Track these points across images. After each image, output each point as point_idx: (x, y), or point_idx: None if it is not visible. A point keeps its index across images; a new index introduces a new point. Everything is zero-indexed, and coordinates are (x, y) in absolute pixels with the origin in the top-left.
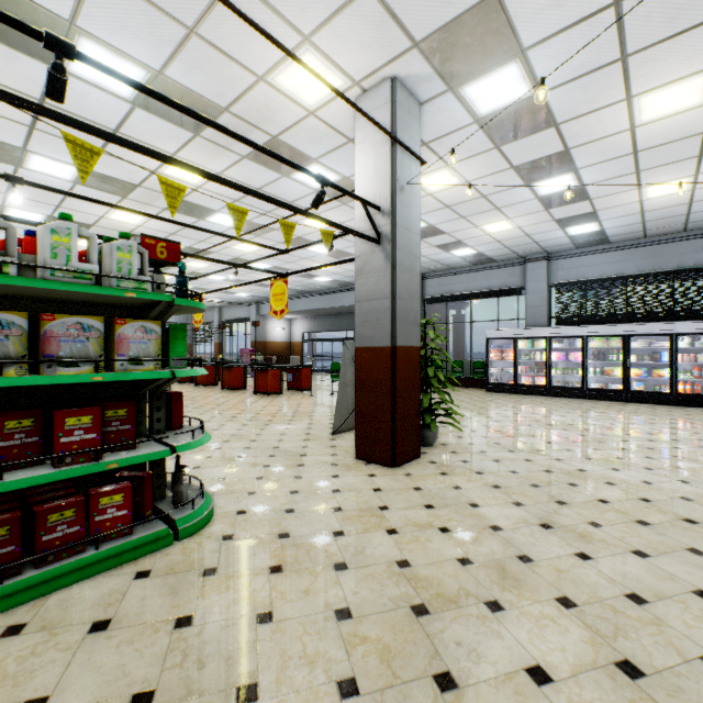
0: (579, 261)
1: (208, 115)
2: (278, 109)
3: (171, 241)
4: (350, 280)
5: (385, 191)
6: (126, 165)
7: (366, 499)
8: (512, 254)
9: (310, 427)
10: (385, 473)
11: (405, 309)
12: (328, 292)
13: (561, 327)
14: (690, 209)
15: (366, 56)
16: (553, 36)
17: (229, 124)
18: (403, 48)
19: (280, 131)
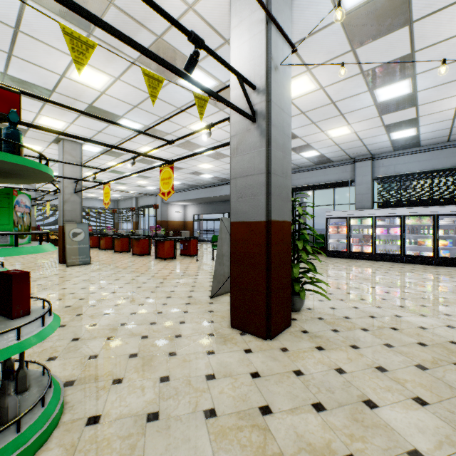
0: (396, 161)
1: (95, 10)
2: (159, 1)
3: (5, 87)
4: (226, 177)
5: (259, 69)
6: (37, 69)
7: (243, 392)
8: (345, 155)
9: (192, 290)
10: (260, 348)
11: (279, 185)
12: (211, 186)
13: (384, 209)
14: None
15: None
16: None
17: (116, 21)
18: None
19: (163, 29)
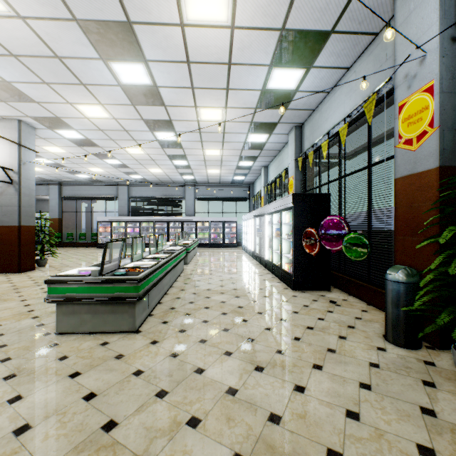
0: (141, 188)
1: None
2: None
3: None
4: None
5: (15, 163)
6: None
7: (3, 280)
8: (111, 180)
9: None
10: (14, 275)
11: (27, 211)
12: None
13: (131, 217)
14: (169, 177)
15: (4, 112)
16: (85, 130)
17: None
18: (23, 116)
19: None
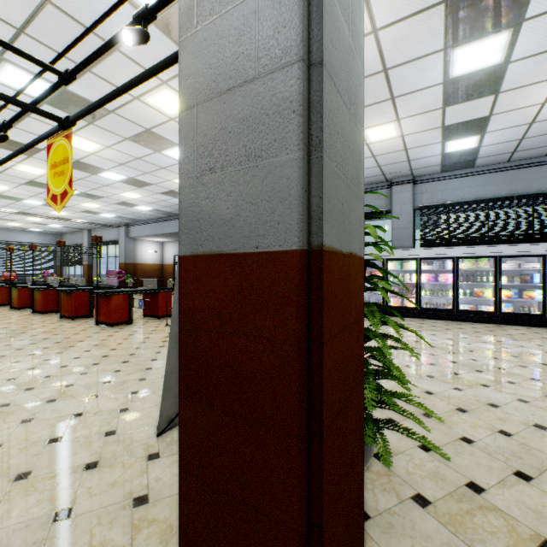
0: (443, 185)
1: None
2: None
3: None
4: None
5: None
6: None
7: None
8: (380, 176)
9: (127, 406)
10: None
11: (341, 129)
12: None
13: (432, 249)
14: None
15: None
16: None
17: None
18: None
19: None
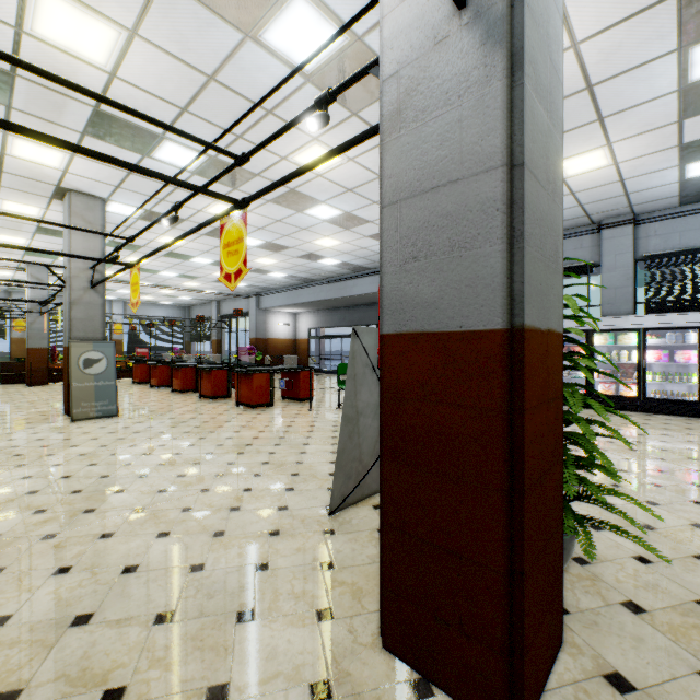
0: (683, 224)
1: None
2: None
3: None
4: (363, 263)
5: None
6: None
7: None
8: (582, 217)
9: (291, 486)
10: None
11: (540, 213)
12: (337, 280)
13: (664, 315)
14: None
15: None
16: None
17: None
18: None
19: None
